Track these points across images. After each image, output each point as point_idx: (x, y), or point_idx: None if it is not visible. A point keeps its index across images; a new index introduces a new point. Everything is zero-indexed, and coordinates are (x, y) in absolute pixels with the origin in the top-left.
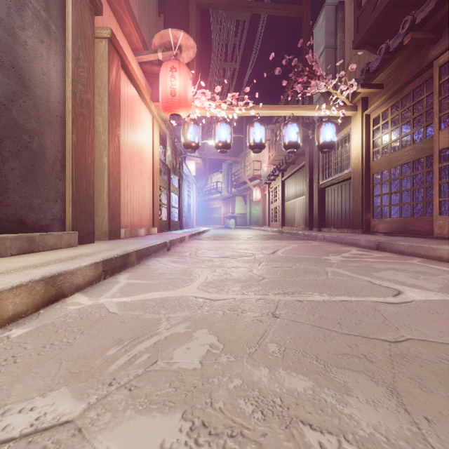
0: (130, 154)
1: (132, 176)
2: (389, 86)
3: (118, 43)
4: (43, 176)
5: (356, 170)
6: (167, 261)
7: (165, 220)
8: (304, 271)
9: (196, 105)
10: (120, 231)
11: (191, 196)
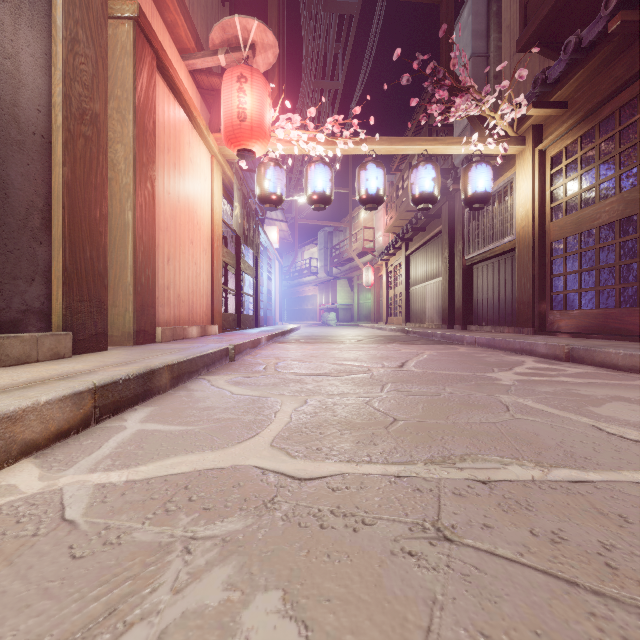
0: (174, 210)
1: (178, 244)
2: (577, 105)
3: (150, 28)
4: (4, 235)
5: (524, 236)
6: (225, 382)
7: (233, 314)
8: (465, 402)
9: (277, 137)
10: (155, 331)
11: (272, 278)
